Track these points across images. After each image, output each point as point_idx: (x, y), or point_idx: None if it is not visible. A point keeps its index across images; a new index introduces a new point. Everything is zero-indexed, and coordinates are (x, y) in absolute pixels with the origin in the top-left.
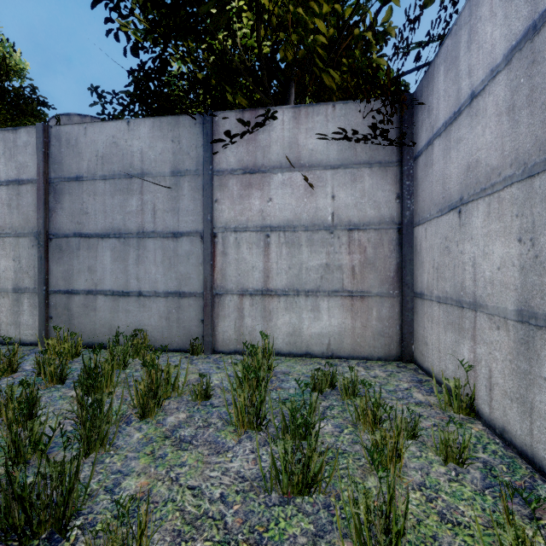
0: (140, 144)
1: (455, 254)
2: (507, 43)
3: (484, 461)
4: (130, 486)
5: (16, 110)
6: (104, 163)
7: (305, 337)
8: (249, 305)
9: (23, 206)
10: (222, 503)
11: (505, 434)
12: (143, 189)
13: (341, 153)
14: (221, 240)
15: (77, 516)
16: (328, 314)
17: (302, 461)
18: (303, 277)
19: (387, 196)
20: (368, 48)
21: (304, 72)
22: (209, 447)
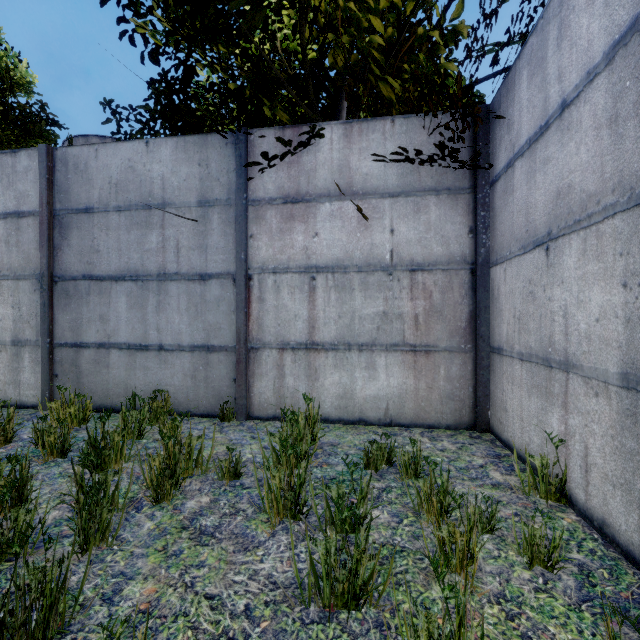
0: (161, 169)
1: (542, 301)
2: (608, 38)
3: (579, 564)
4: (134, 594)
5: (22, 130)
6: (118, 191)
7: (359, 400)
8: (291, 362)
9: (23, 243)
10: (246, 619)
11: (605, 528)
12: (165, 223)
13: (402, 178)
14: (257, 283)
15: (63, 635)
16: (386, 372)
17: (348, 566)
18: (355, 328)
19: (458, 230)
20: (435, 50)
21: (357, 81)
22: (235, 541)
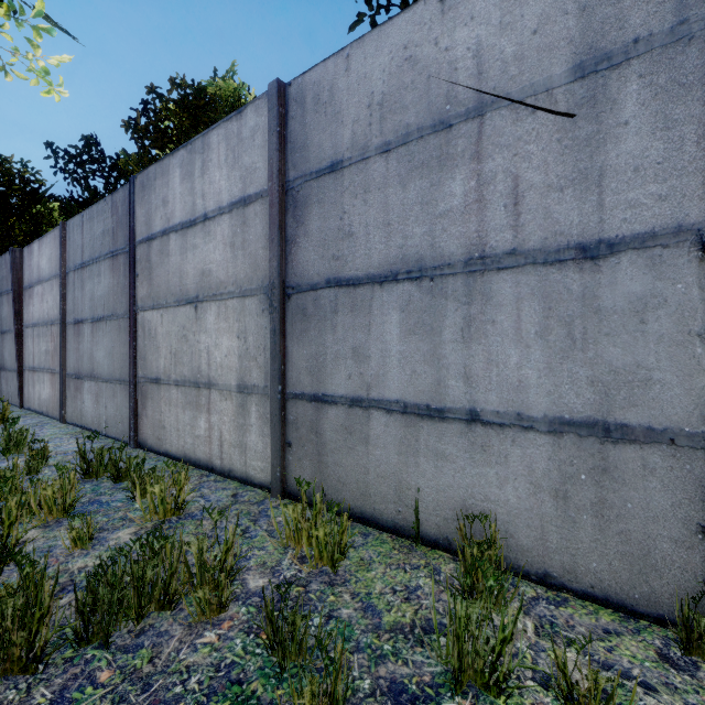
0: (473, 33)
1: None
2: None
3: None
4: None
5: None
6: (385, 115)
7: None
8: None
9: (250, 243)
10: None
11: None
12: (482, 146)
13: None
14: None
15: None
16: None
17: None
18: None
19: None
20: None
21: None
22: None
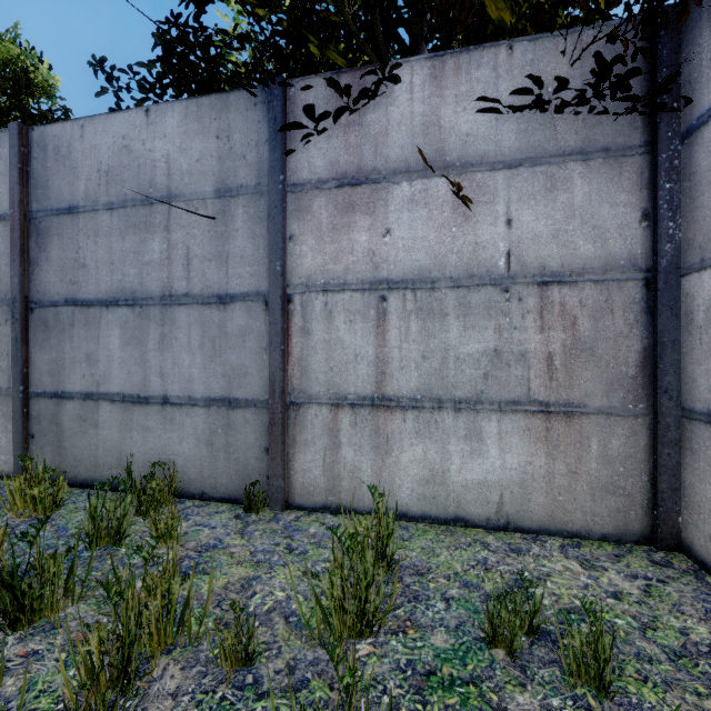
0: (165, 146)
1: None
2: None
3: None
4: None
5: None
6: (110, 182)
7: (454, 487)
8: (349, 425)
9: None
10: None
11: None
12: (171, 223)
13: (525, 137)
14: (299, 307)
15: None
16: (499, 445)
17: None
18: (449, 375)
19: (622, 215)
20: None
21: (447, 8)
22: None
